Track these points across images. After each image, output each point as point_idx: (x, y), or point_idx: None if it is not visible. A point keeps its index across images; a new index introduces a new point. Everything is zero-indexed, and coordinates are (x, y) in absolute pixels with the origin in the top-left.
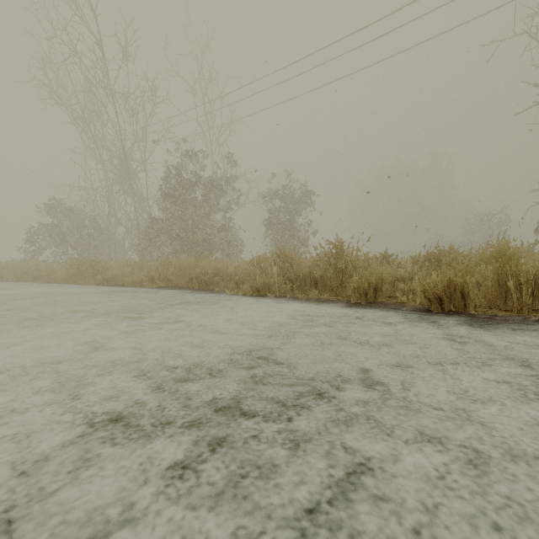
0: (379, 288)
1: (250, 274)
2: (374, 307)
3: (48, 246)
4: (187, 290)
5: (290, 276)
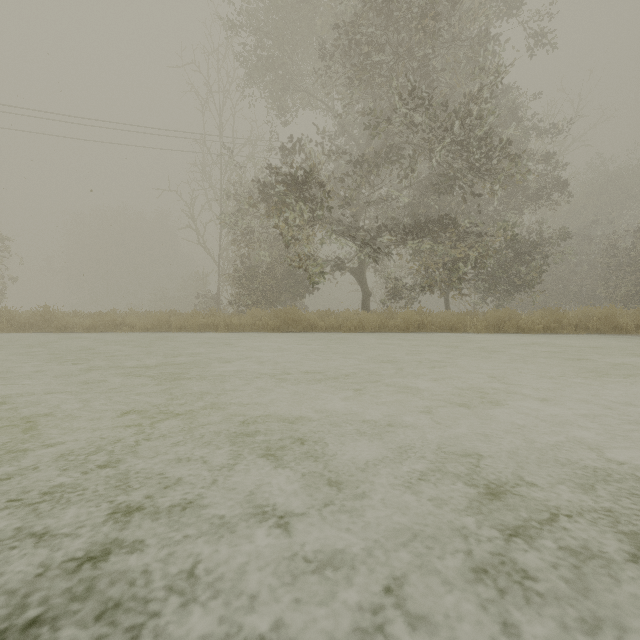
0: (67, 326)
1: None
2: (64, 333)
3: None
4: None
5: (14, 323)
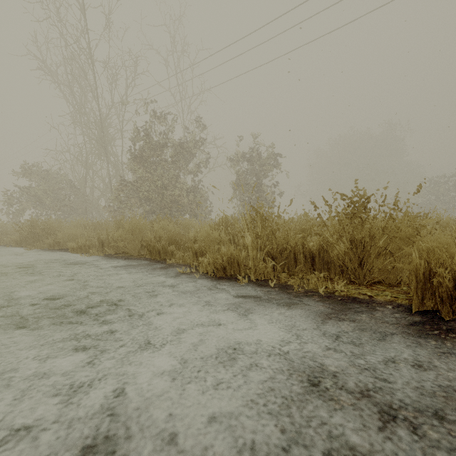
0: None
1: (213, 242)
2: None
3: (27, 207)
4: (135, 260)
5: (272, 247)
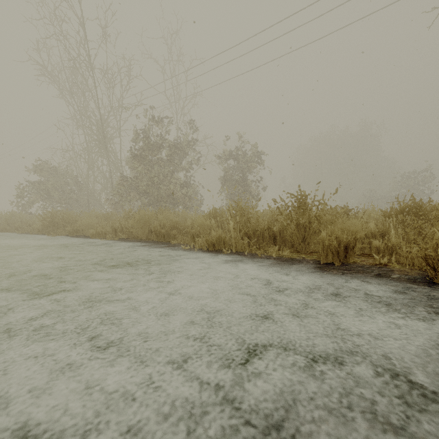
0: (353, 247)
1: (206, 227)
2: (353, 272)
3: (36, 200)
4: (145, 242)
5: (248, 230)
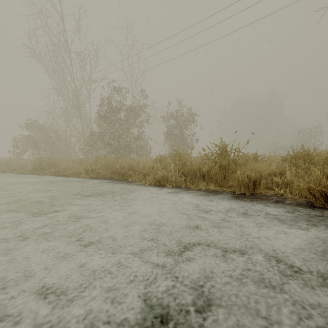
0: (259, 182)
1: (154, 169)
2: (258, 199)
3: (27, 149)
4: (109, 180)
5: (184, 171)
